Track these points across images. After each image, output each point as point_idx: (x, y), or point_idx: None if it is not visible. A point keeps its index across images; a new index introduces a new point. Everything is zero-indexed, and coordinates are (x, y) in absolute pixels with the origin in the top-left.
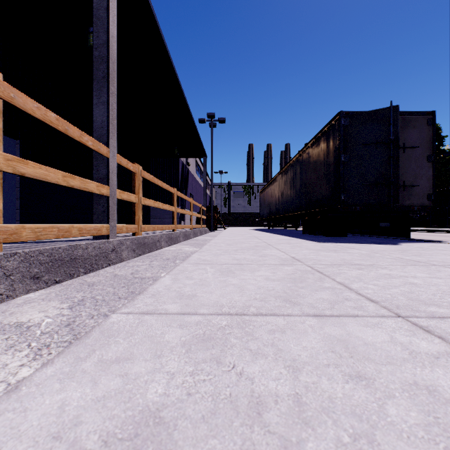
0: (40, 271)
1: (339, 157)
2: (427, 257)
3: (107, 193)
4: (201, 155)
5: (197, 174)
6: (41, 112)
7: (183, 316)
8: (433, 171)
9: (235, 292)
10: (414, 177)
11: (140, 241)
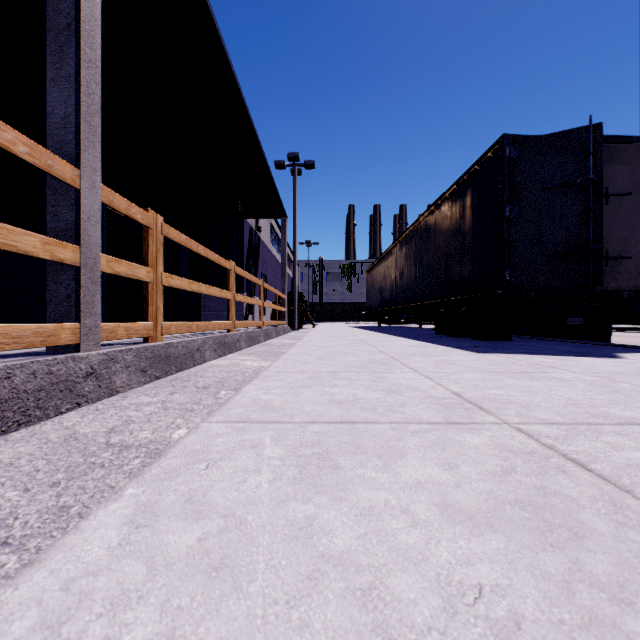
0: None
1: (501, 210)
2: None
3: (73, 260)
4: (278, 214)
5: (274, 245)
6: None
7: None
8: None
9: None
10: (623, 244)
11: (159, 352)
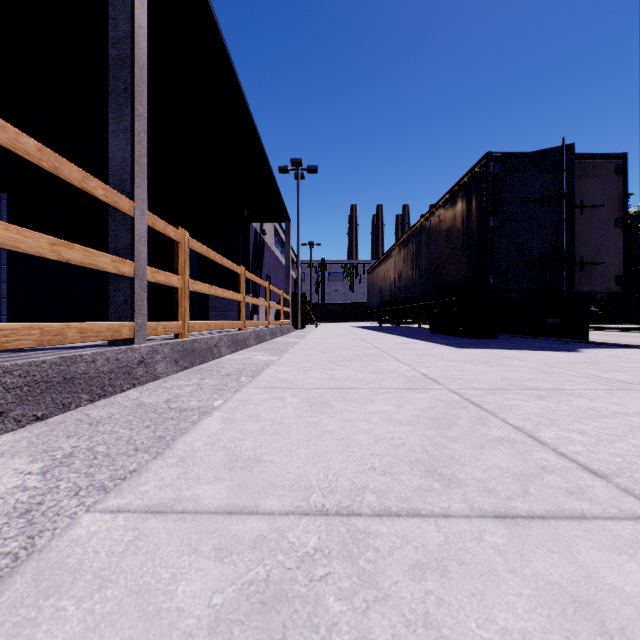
0: (5, 401)
1: (486, 220)
2: (637, 374)
3: (130, 273)
4: (282, 218)
5: (277, 247)
6: (7, 136)
7: (228, 518)
8: (624, 241)
9: (335, 450)
10: (596, 251)
11: (187, 347)
